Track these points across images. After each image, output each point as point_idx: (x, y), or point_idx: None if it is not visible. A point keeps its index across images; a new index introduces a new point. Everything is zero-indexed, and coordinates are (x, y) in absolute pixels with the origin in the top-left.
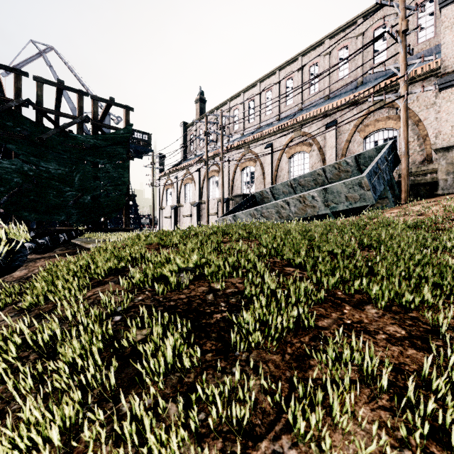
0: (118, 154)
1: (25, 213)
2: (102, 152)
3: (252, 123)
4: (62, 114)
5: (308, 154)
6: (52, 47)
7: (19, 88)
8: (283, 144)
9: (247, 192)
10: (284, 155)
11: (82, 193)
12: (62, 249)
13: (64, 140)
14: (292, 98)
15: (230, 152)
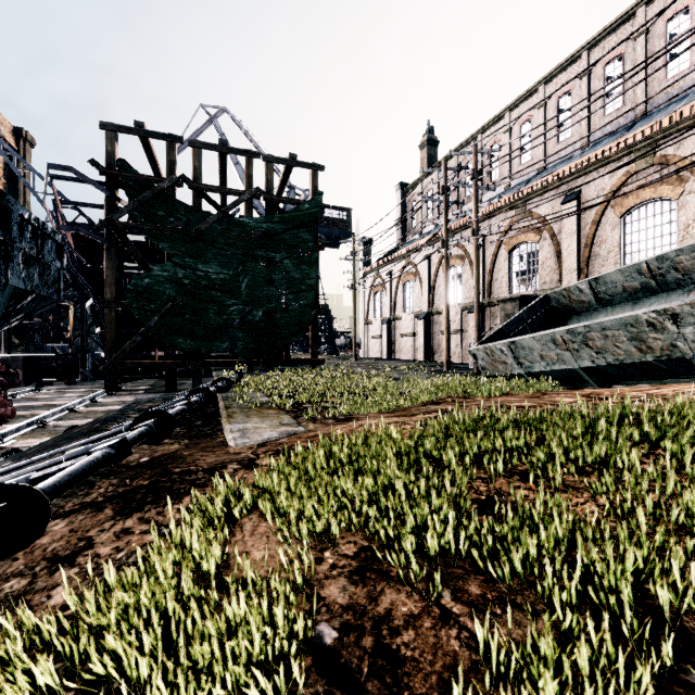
0: (302, 242)
1: (179, 340)
2: (278, 241)
3: (528, 162)
4: (224, 190)
5: (675, 201)
6: (224, 108)
7: (172, 161)
8: (606, 189)
9: (520, 291)
10: (609, 212)
11: (251, 306)
12: (177, 433)
13: (227, 229)
14: (620, 96)
15: (487, 220)
